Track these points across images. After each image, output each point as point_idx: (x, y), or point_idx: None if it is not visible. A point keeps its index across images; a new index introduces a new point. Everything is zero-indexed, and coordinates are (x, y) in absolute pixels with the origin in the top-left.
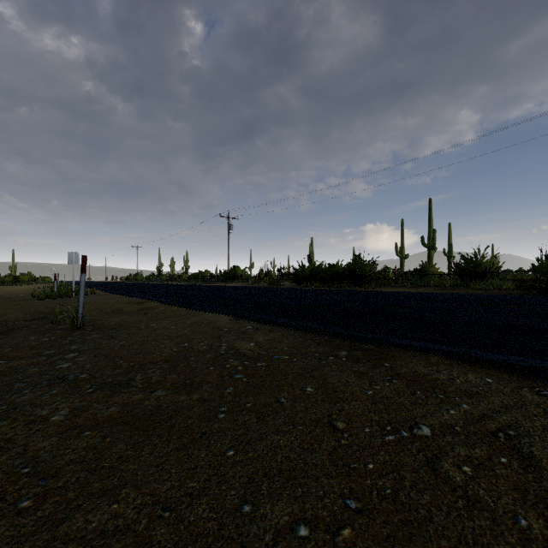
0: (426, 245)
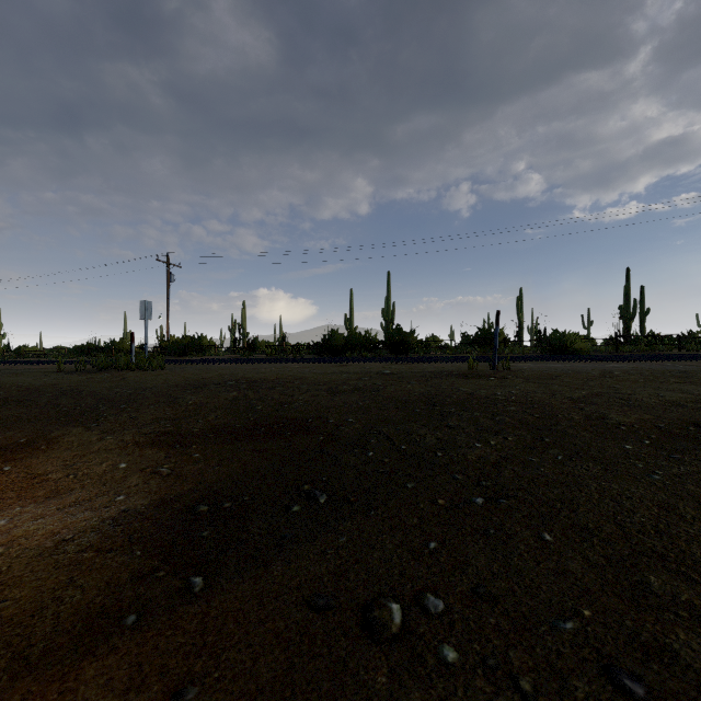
0: (386, 318)
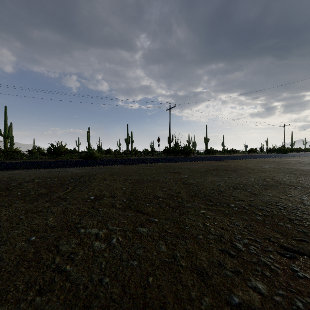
0: (3, 135)
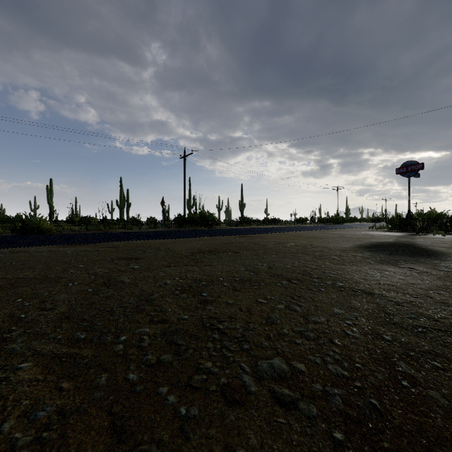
0: None
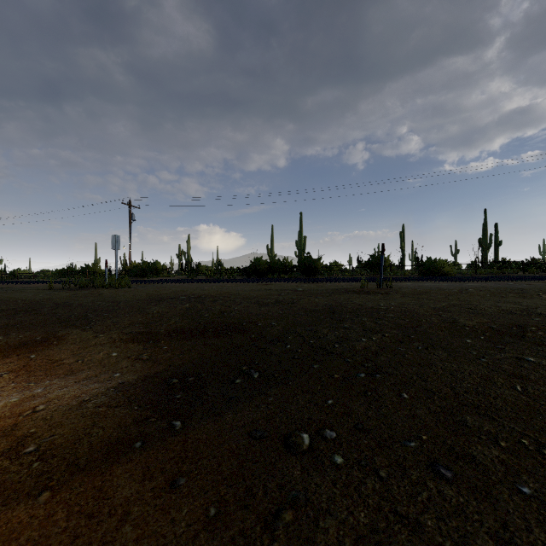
0: (299, 248)
